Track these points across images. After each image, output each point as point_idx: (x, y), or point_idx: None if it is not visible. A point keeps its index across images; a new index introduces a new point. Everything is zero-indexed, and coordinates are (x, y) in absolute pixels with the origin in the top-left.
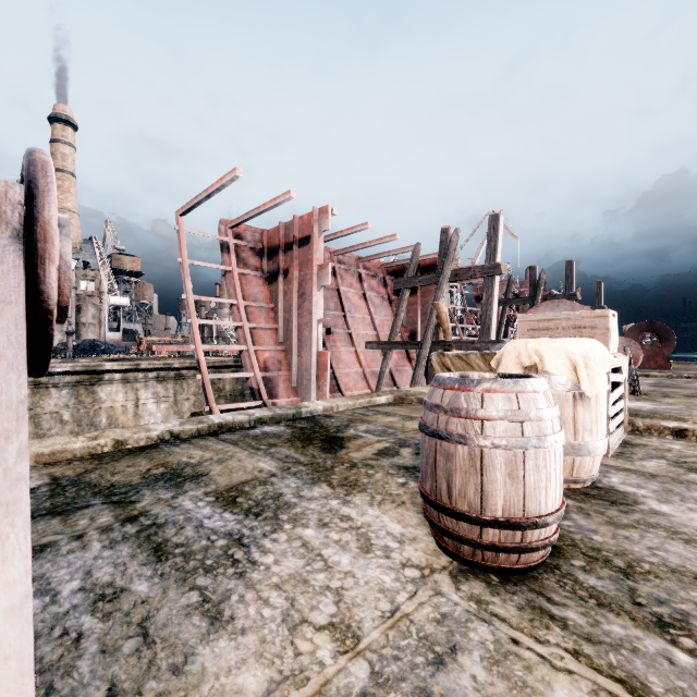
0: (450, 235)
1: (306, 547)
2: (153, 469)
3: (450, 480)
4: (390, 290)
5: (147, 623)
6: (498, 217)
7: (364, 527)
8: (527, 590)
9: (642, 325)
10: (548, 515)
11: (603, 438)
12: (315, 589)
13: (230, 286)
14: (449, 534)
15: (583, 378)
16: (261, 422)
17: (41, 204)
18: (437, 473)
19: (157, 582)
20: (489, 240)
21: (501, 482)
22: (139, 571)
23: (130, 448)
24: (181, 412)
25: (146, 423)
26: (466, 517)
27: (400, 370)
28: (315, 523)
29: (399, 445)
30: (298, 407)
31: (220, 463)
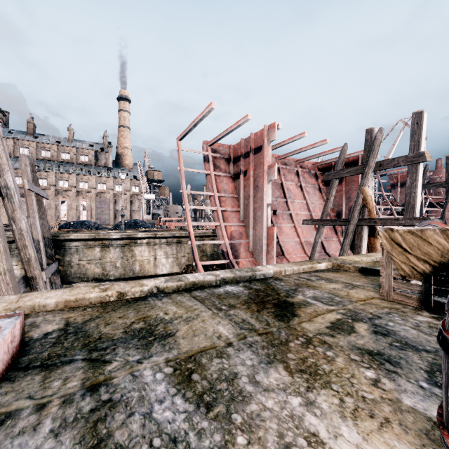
0: (374, 134)
1: None
2: (135, 323)
3: None
4: (320, 182)
5: None
6: (421, 113)
7: None
8: None
9: None
10: None
11: None
12: None
13: (209, 184)
14: None
15: None
16: (225, 281)
17: None
18: None
19: None
20: (412, 133)
21: None
22: None
23: (128, 298)
24: (180, 264)
25: (160, 270)
26: None
27: (328, 240)
28: (274, 440)
29: (351, 319)
30: (254, 271)
31: (187, 322)
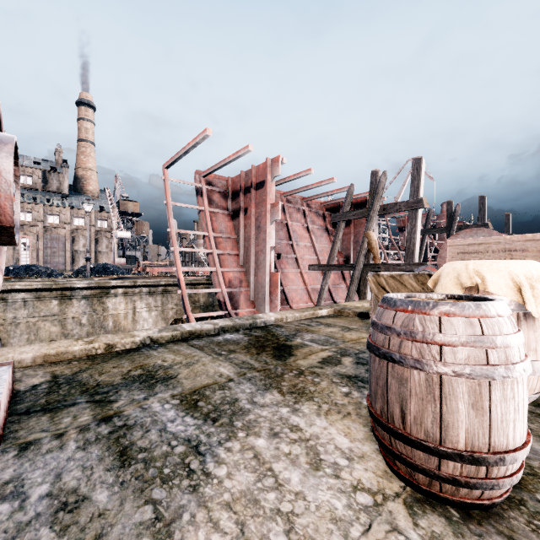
0: (379, 177)
1: (258, 459)
2: (132, 371)
3: (403, 405)
4: (328, 223)
5: None
6: (420, 160)
7: (312, 439)
8: (495, 533)
9: None
10: (516, 450)
11: None
12: (265, 512)
13: (203, 222)
14: (402, 459)
15: (528, 299)
16: (224, 330)
17: None
18: (388, 395)
19: (116, 491)
20: (413, 179)
21: (463, 413)
22: (103, 477)
23: (118, 350)
24: (166, 318)
25: (141, 326)
26: (423, 446)
27: (336, 287)
28: (266, 432)
29: (340, 354)
30: (254, 318)
31: (187, 366)
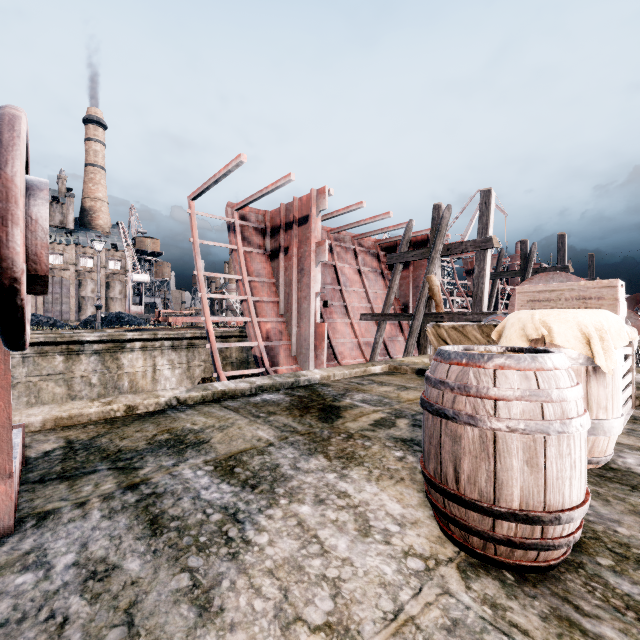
0: (442, 211)
1: (302, 526)
2: (158, 435)
3: (457, 464)
4: (383, 265)
5: (134, 609)
6: (490, 192)
7: (362, 506)
8: (549, 594)
9: (637, 296)
10: (573, 509)
11: (619, 416)
12: (310, 578)
13: (236, 263)
14: (456, 522)
15: (598, 352)
16: (262, 389)
17: (4, 159)
18: (442, 455)
19: (149, 559)
20: (481, 215)
21: (518, 471)
22: (133, 546)
23: (140, 413)
24: (193, 377)
25: (162, 386)
26: (477, 507)
27: (393, 341)
28: (311, 499)
29: (395, 416)
30: (297, 376)
31: (221, 430)
